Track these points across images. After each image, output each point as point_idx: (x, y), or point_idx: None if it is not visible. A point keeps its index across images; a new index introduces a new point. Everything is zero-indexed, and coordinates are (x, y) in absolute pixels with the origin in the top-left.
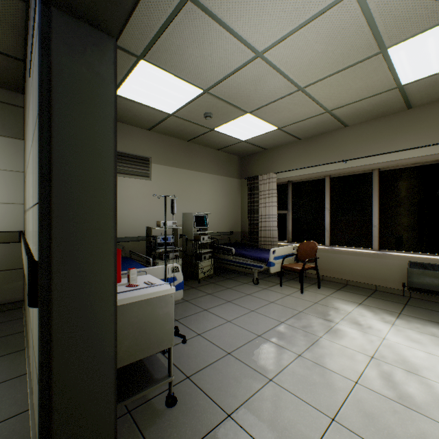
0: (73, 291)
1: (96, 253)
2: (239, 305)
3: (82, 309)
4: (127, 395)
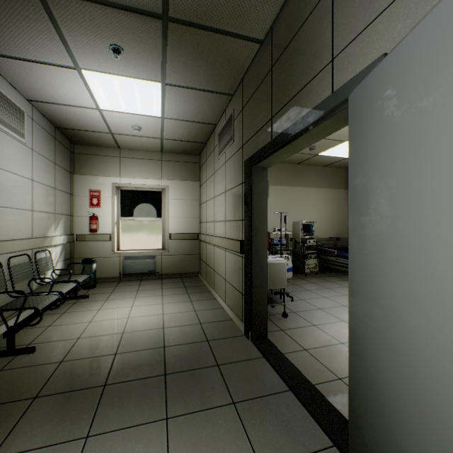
0: (257, 247)
1: (262, 237)
2: (335, 291)
3: (259, 253)
4: None
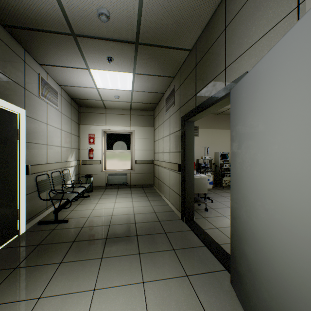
0: (188, 168)
1: (191, 162)
2: None
3: (189, 171)
4: (194, 202)
